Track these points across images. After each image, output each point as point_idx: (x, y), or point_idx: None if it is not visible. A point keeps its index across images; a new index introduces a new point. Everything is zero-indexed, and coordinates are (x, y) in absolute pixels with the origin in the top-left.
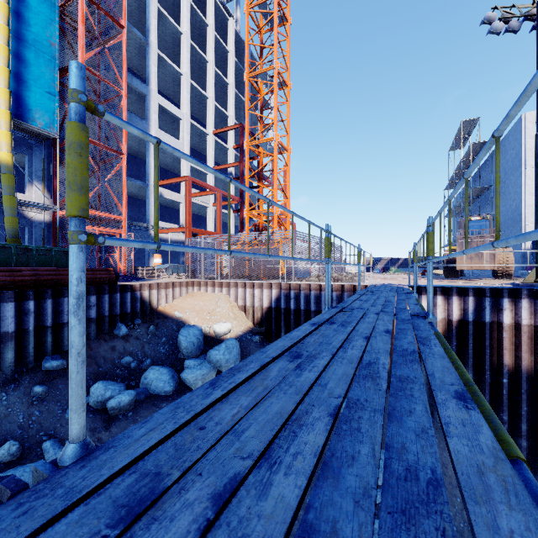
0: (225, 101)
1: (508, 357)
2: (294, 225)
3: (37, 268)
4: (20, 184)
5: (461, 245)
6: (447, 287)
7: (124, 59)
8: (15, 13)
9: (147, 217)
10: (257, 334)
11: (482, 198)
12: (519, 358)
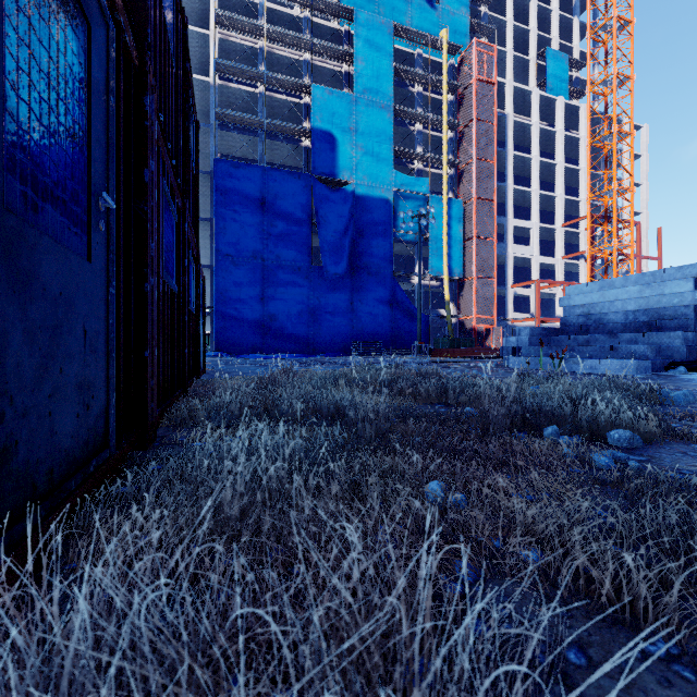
0: (577, 181)
1: None
2: None
3: (472, 348)
4: (436, 301)
5: None
6: None
7: (495, 219)
8: (448, 226)
9: (505, 311)
10: None
11: None
12: None
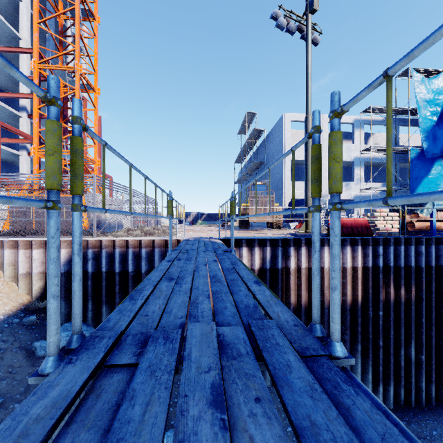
0: (18, 21)
1: (293, 296)
2: (111, 178)
3: None
4: None
5: (252, 202)
6: (251, 239)
7: None
8: None
9: None
10: (36, 311)
11: (258, 171)
12: (300, 296)
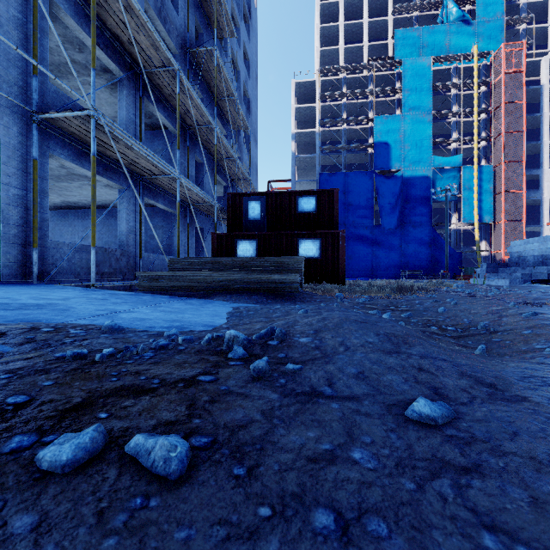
0: None
1: None
2: None
3: None
4: (473, 239)
5: None
6: None
7: (524, 175)
8: (478, 186)
9: None
10: None
11: None
12: None
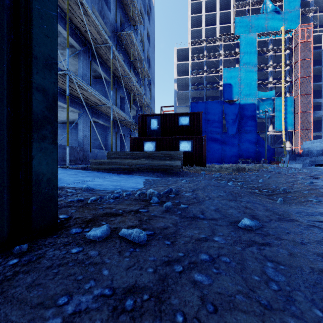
0: None
1: None
2: None
3: None
4: (282, 140)
5: None
6: None
7: (312, 102)
8: (284, 109)
9: None
10: None
11: None
12: None
